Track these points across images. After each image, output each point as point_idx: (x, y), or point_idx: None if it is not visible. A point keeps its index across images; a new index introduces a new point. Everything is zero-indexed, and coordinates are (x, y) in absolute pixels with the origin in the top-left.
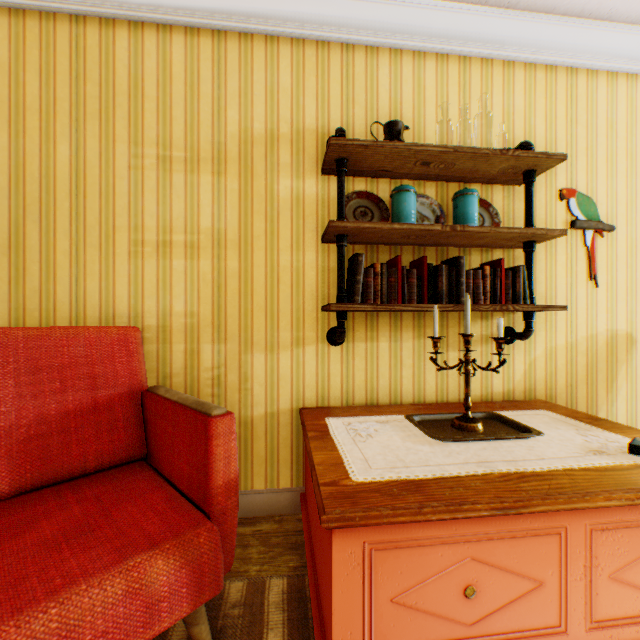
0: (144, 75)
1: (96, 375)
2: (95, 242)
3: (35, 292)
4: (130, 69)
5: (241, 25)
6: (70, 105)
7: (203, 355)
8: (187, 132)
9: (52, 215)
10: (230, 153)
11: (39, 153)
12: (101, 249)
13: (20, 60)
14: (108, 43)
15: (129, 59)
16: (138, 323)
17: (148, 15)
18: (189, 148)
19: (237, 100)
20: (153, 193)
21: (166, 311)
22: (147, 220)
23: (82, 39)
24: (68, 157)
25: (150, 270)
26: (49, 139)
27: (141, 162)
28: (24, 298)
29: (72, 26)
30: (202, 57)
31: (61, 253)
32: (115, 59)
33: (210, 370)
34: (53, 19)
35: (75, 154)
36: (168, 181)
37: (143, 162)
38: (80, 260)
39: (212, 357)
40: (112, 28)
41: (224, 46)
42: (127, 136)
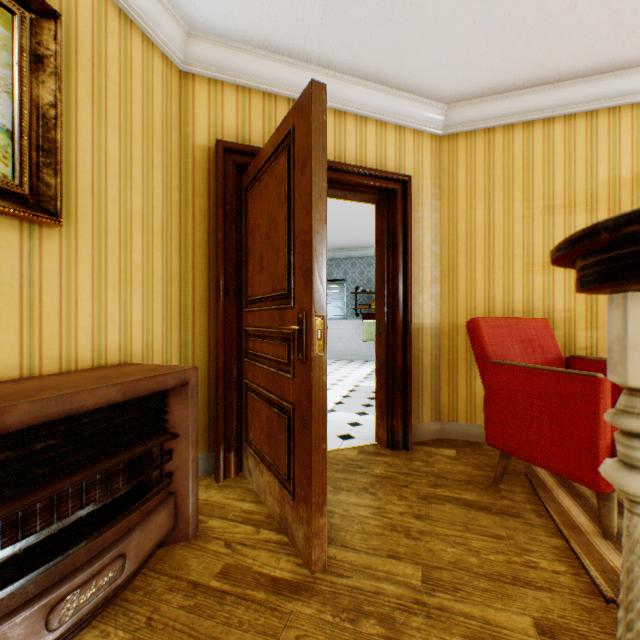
0: (532, 155)
1: (541, 346)
2: (499, 266)
3: (462, 298)
4: (522, 153)
5: (612, 103)
6: (483, 184)
7: (577, 339)
8: (564, 187)
9: (472, 252)
10: (599, 196)
11: (464, 216)
12: (503, 270)
13: (453, 163)
14: (507, 140)
15: (522, 147)
16: (528, 316)
17: (539, 116)
18: (566, 197)
19: (605, 157)
20: (539, 231)
21: (548, 308)
22: (534, 249)
23: (491, 142)
24: (482, 216)
25: (537, 282)
26: (470, 207)
27: (530, 212)
28: (456, 302)
29: (484, 136)
30: (576, 133)
31: (477, 274)
32: (512, 149)
33: (582, 349)
34: (473, 134)
35: (486, 213)
36: (550, 222)
37: (532, 212)
38: (489, 278)
39: (584, 340)
40: (510, 130)
41: (594, 121)
42: (520, 197)
